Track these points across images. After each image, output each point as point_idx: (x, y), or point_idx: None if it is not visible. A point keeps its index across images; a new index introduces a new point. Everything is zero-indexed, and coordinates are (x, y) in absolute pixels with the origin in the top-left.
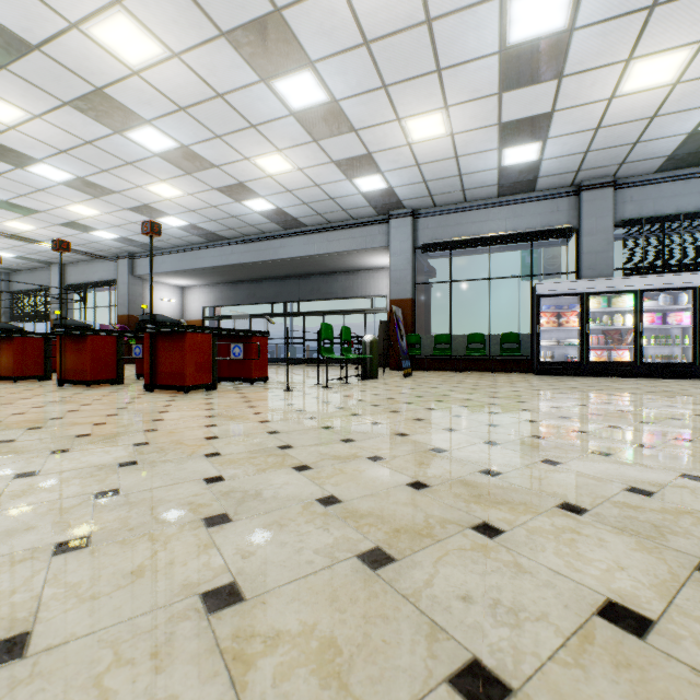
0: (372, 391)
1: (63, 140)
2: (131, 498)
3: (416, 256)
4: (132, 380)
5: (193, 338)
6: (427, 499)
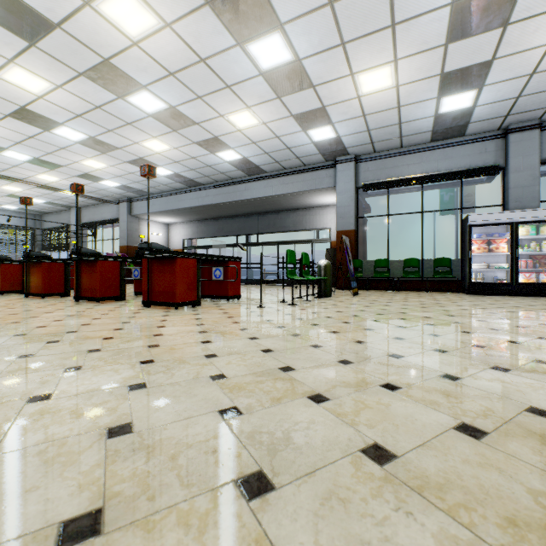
0: (333, 308)
1: (79, 106)
2: (146, 438)
3: (357, 194)
4: (132, 296)
5: (182, 262)
6: (501, 456)
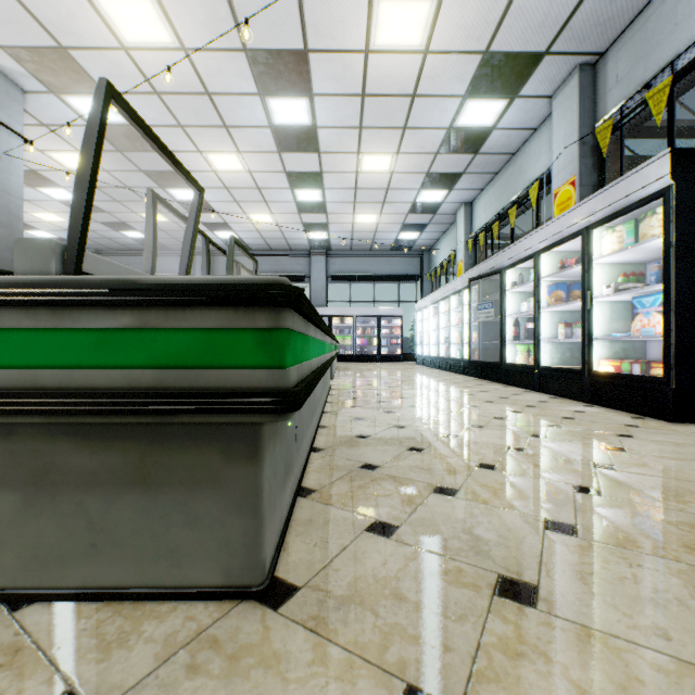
0: None
1: None
2: None
3: None
4: None
5: None
6: None
